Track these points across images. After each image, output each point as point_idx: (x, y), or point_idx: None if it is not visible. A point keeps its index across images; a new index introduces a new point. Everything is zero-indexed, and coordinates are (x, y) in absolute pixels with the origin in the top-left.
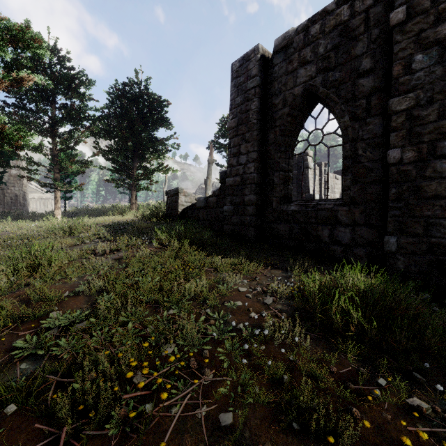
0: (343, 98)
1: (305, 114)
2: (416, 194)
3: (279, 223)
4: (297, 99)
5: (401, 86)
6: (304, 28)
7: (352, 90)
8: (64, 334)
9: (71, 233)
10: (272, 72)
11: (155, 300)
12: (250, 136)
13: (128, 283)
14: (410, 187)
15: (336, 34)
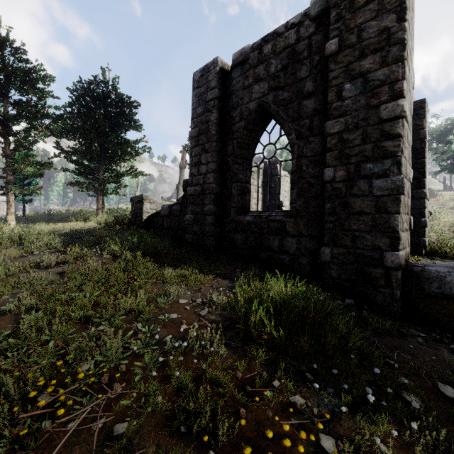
0: (290, 117)
1: (260, 128)
2: (345, 210)
3: (237, 233)
4: (252, 114)
5: (334, 110)
6: (258, 46)
7: (298, 110)
8: None
9: (21, 242)
10: (230, 86)
11: (88, 316)
12: (210, 146)
13: (63, 299)
14: (341, 203)
15: (285, 56)
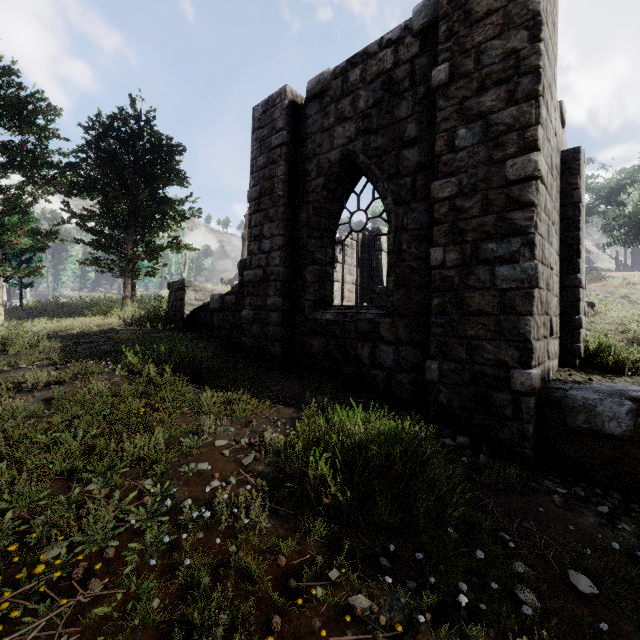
0: (386, 173)
1: (346, 188)
2: (459, 308)
3: (313, 336)
4: (334, 167)
5: (444, 166)
6: (342, 71)
7: (396, 163)
8: None
9: (5, 349)
10: (304, 126)
11: (75, 468)
12: (275, 213)
13: (43, 442)
14: (453, 298)
15: (379, 86)
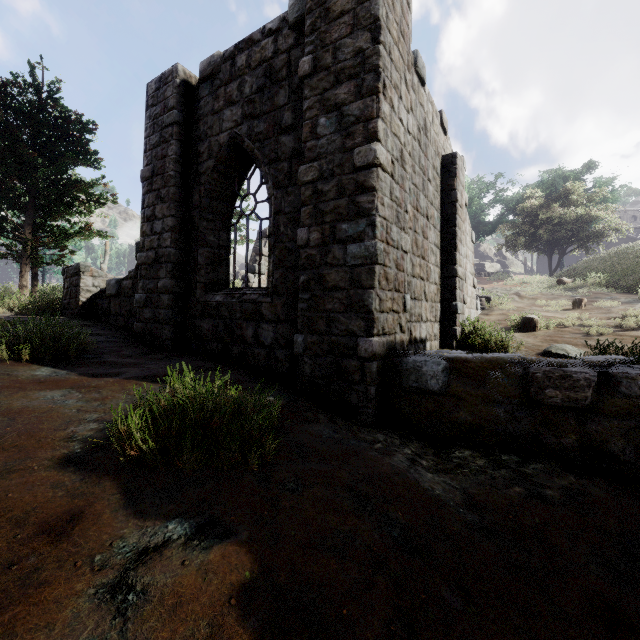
0: (267, 157)
1: (238, 172)
2: (320, 284)
3: (204, 319)
4: (223, 150)
5: (309, 152)
6: (231, 55)
7: (275, 148)
8: None
9: None
10: (197, 108)
11: None
12: (167, 193)
13: None
14: (315, 275)
15: (262, 73)
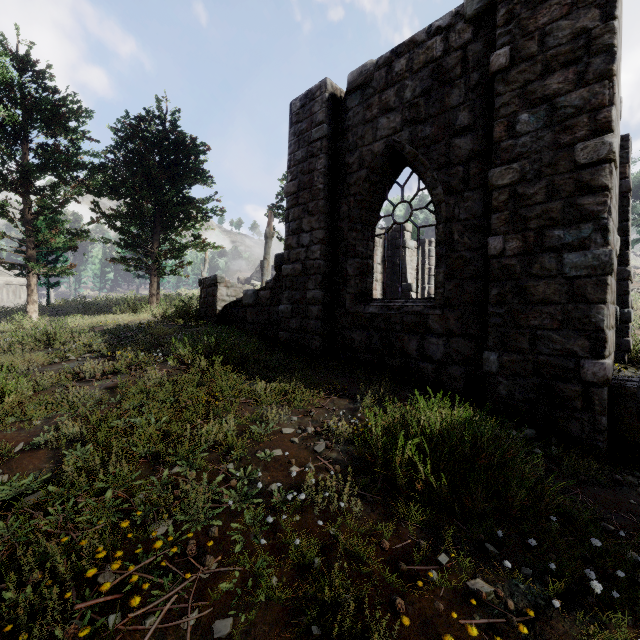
0: (435, 162)
1: (389, 180)
2: (521, 297)
3: (354, 330)
4: (378, 159)
5: (504, 153)
6: (386, 61)
7: (446, 152)
8: (3, 513)
9: (49, 343)
10: (345, 119)
11: (156, 452)
12: (315, 207)
13: (119, 427)
14: (514, 287)
15: (427, 75)
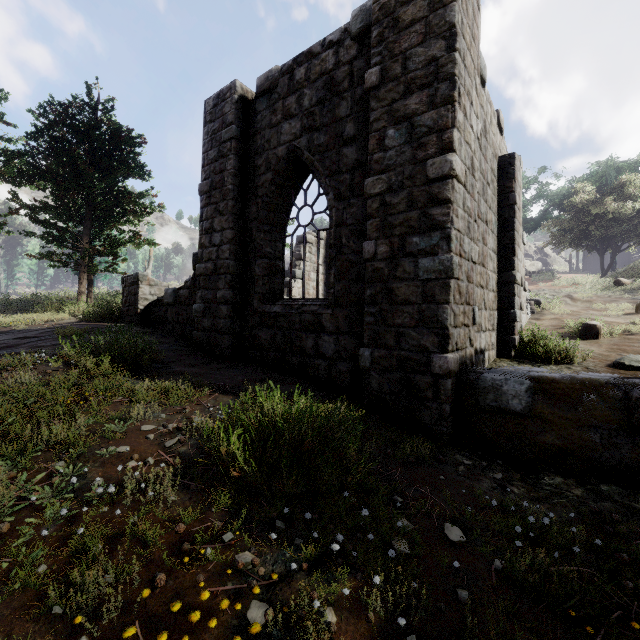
0: (328, 169)
1: (294, 184)
2: (388, 298)
3: (261, 329)
4: (281, 163)
5: (376, 164)
6: (289, 69)
7: (336, 160)
8: None
9: None
10: (254, 122)
11: None
12: (225, 207)
13: None
14: (383, 288)
15: (322, 85)
